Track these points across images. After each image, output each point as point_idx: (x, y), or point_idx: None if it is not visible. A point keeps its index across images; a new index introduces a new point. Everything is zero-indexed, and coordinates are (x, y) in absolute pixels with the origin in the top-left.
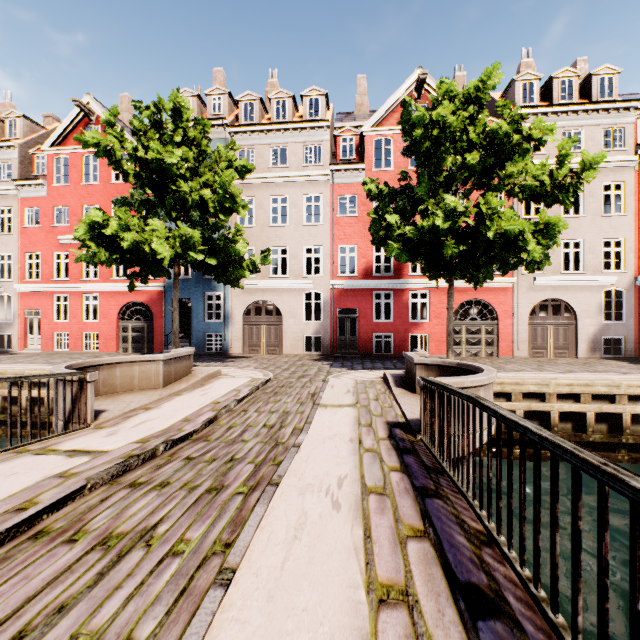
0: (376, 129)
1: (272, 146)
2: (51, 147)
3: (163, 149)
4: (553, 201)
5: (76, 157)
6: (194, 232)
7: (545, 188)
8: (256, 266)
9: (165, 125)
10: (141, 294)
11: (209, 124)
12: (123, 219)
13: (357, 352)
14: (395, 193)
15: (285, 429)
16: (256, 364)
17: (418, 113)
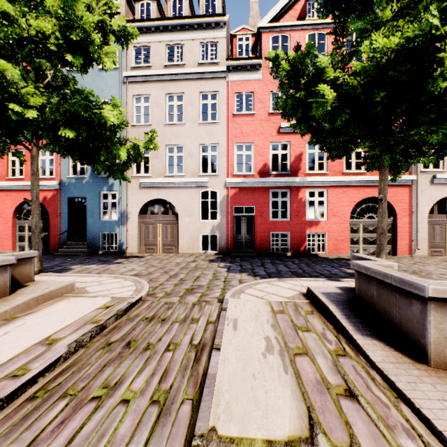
0: (273, 24)
1: (168, 43)
2: None
3: None
4: None
5: None
6: (10, 67)
7: None
8: (140, 153)
9: None
10: None
11: None
12: None
13: (254, 251)
14: None
15: None
16: (142, 267)
17: None
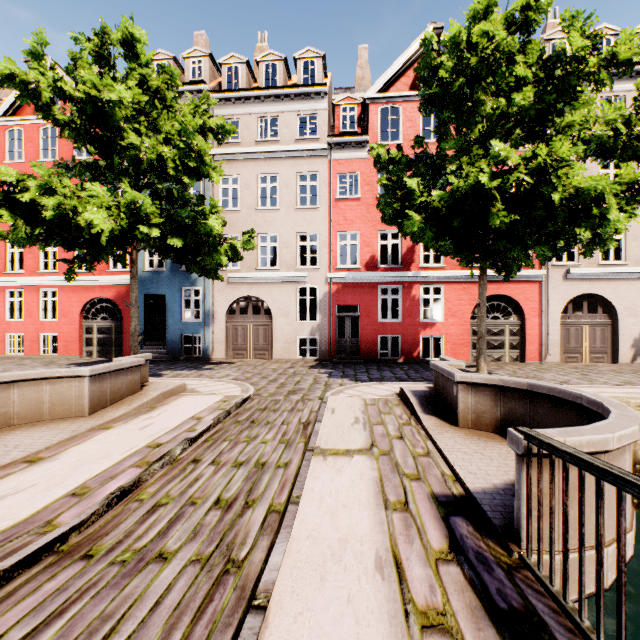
0: (382, 95)
1: (260, 116)
2: (3, 118)
3: (99, 82)
4: (629, 158)
5: (32, 129)
6: (144, 198)
7: (622, 138)
8: (237, 252)
9: (113, 63)
10: (107, 289)
11: (177, 74)
12: (41, 177)
13: (359, 357)
14: (409, 161)
15: (252, 513)
16: (238, 373)
17: (452, 31)
